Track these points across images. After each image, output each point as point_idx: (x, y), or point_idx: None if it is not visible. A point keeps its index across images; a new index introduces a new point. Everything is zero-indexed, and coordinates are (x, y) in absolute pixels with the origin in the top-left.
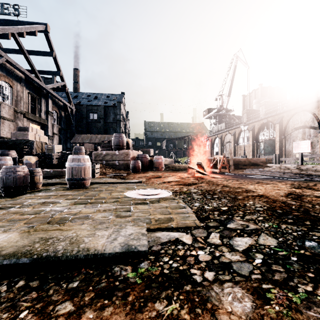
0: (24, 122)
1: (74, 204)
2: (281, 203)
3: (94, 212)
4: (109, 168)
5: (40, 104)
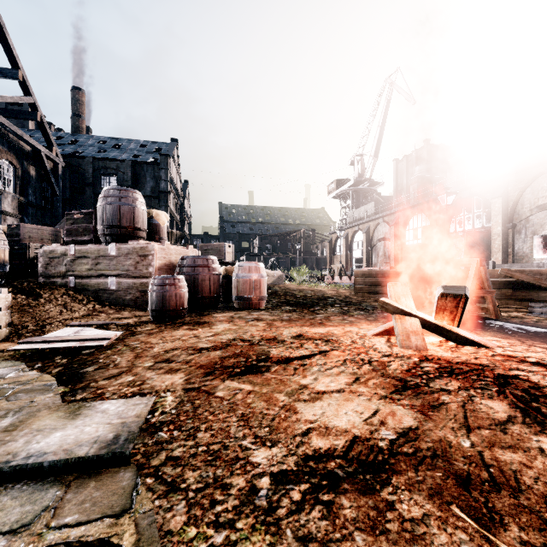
0: None
1: None
2: None
3: None
4: (83, 303)
5: None
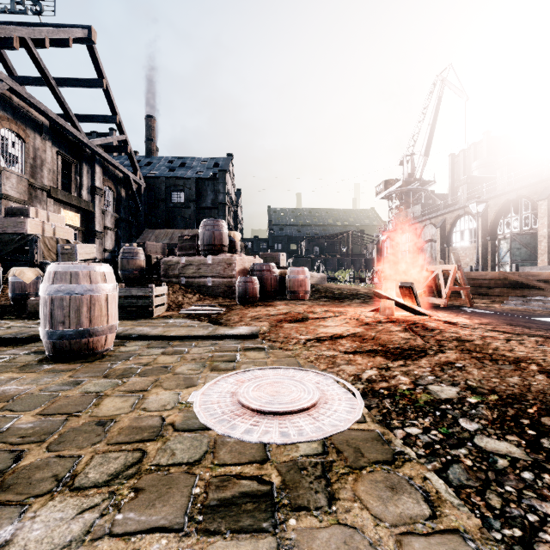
0: (48, 207)
1: None
2: None
3: None
4: (192, 294)
5: (79, 175)
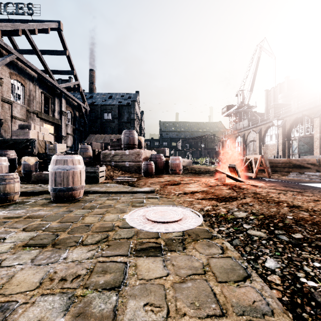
0: (37, 122)
1: (21, 248)
2: None
3: (34, 289)
4: (118, 171)
5: (53, 104)
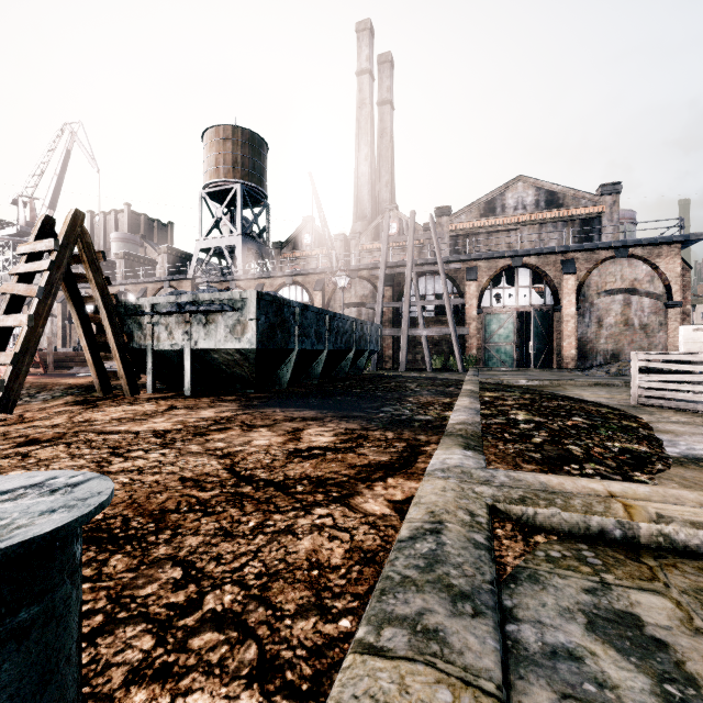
0: None
1: None
2: (80, 385)
3: None
4: None
5: None
